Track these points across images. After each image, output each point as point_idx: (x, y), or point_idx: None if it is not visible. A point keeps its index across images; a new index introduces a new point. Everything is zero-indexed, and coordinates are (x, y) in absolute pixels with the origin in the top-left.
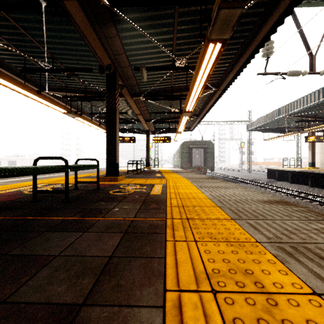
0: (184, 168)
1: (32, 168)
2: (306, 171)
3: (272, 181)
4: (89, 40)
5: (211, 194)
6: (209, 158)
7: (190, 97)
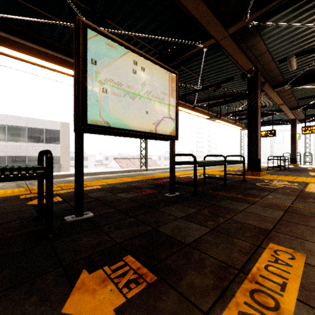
0: None
1: (210, 162)
2: None
3: None
4: (235, 58)
5: None
6: None
7: None
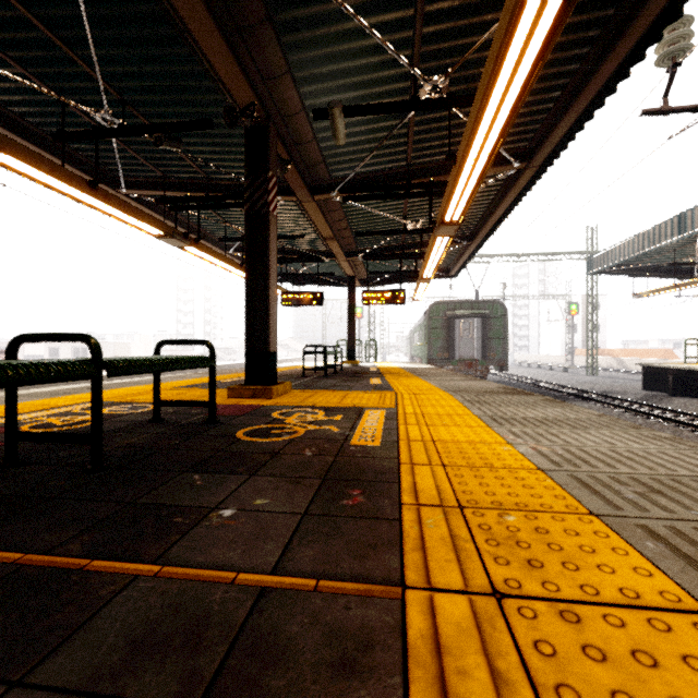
0: (434, 364)
1: None
2: None
3: (659, 398)
4: (195, 32)
5: (540, 450)
6: (495, 341)
7: (457, 181)
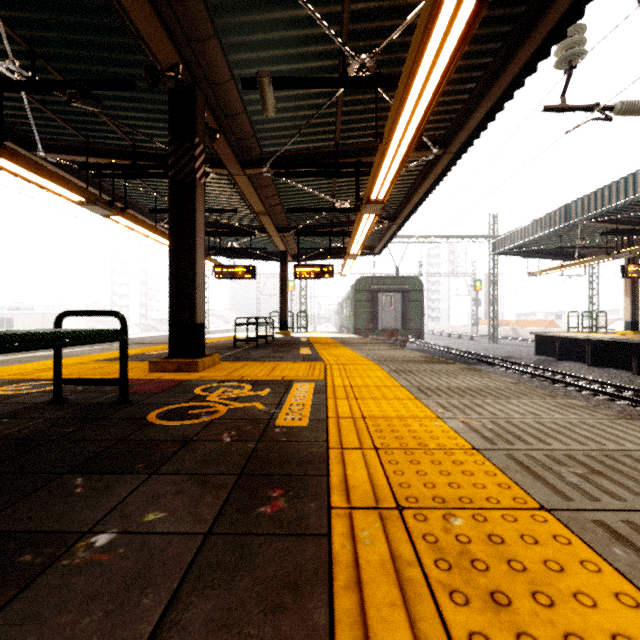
0: (360, 334)
1: None
2: (626, 340)
3: (548, 362)
4: None
5: (471, 424)
6: (413, 313)
7: (383, 159)
